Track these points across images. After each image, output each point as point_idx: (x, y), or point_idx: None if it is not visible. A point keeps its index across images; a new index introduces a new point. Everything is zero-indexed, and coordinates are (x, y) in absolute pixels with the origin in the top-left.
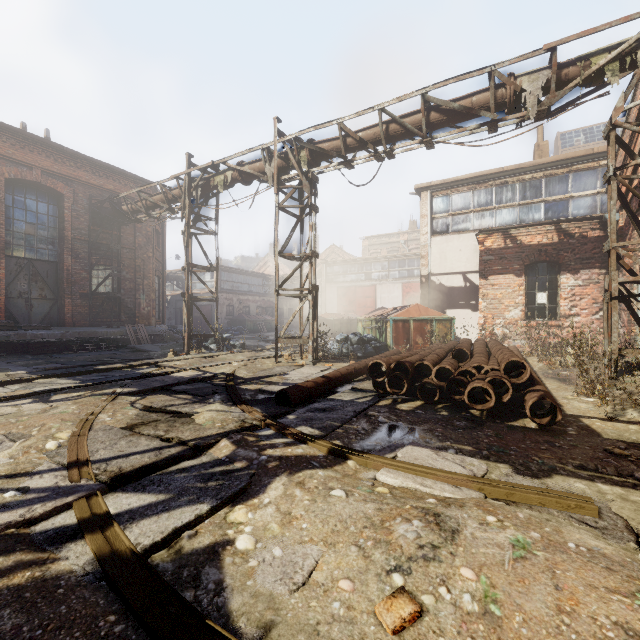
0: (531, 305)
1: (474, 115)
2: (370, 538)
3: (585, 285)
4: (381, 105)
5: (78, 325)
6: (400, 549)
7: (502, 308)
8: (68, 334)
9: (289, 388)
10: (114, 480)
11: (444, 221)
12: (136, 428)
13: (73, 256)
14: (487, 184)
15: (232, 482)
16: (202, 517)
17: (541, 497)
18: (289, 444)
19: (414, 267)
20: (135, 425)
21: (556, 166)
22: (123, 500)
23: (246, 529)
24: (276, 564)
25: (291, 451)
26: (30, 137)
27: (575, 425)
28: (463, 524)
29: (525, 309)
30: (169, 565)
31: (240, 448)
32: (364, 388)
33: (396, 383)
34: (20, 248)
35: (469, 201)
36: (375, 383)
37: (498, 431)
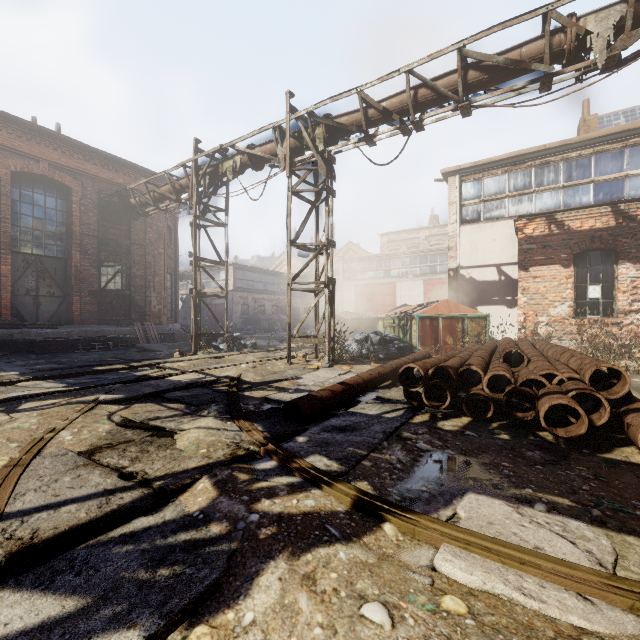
0: (581, 300)
1: (522, 71)
2: None
3: None
4: (409, 66)
5: (87, 323)
6: None
7: (546, 304)
8: (74, 333)
9: (300, 399)
10: (11, 560)
11: (475, 208)
12: (97, 453)
13: (81, 252)
14: (525, 165)
15: (197, 570)
16: None
17: None
18: (295, 488)
19: (436, 263)
20: (99, 448)
21: (609, 140)
22: (3, 611)
23: None
24: None
25: (297, 504)
26: (36, 128)
27: None
28: None
29: (574, 305)
30: None
31: (223, 496)
32: (392, 398)
33: (434, 393)
34: (27, 244)
35: (504, 185)
36: (407, 393)
37: (595, 469)
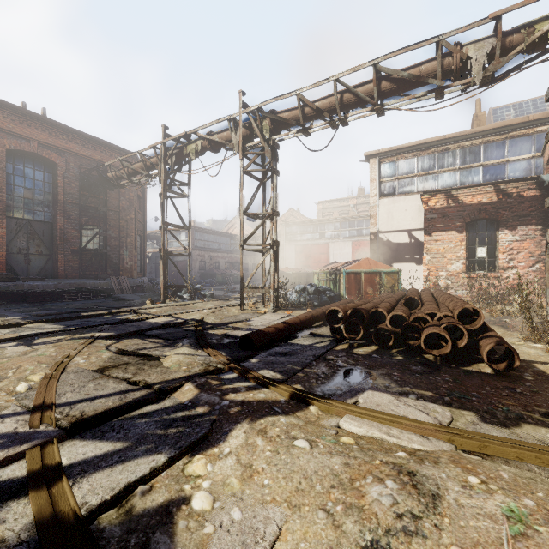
0: (471, 259)
1: (422, 83)
2: (339, 501)
3: (522, 240)
4: (336, 76)
5: (70, 277)
6: (375, 518)
7: (445, 261)
8: (60, 285)
9: (252, 333)
10: (74, 426)
11: (391, 184)
12: (107, 371)
13: (65, 217)
14: (430, 151)
15: (192, 429)
16: (158, 470)
17: (518, 451)
18: (251, 388)
19: (362, 227)
20: (106, 368)
21: (494, 133)
22: (79, 449)
23: (204, 484)
24: (234, 531)
25: (253, 396)
26: (28, 113)
27: (530, 370)
28: (443, 487)
29: (466, 262)
30: (117, 529)
31: (203, 392)
32: (321, 333)
33: (352, 329)
34: (19, 210)
35: (414, 166)
36: (332, 329)
37: (455, 376)
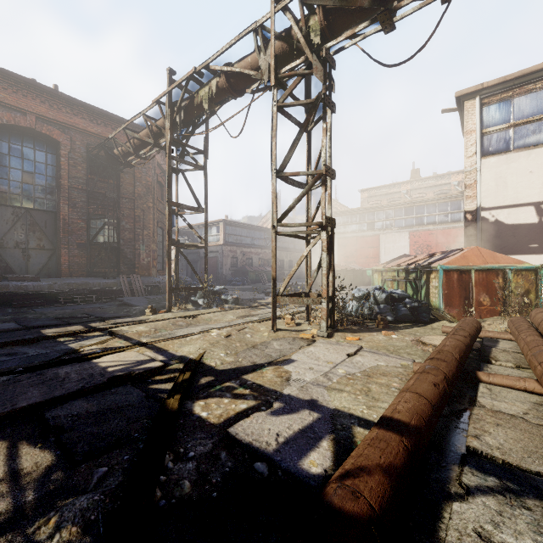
0: None
1: None
2: None
3: None
4: None
5: (75, 276)
6: None
7: None
8: (56, 285)
9: None
10: None
11: (501, 135)
12: None
13: (70, 205)
14: None
15: None
16: None
17: None
18: None
19: (423, 214)
20: None
21: None
22: None
23: None
24: None
25: None
26: (22, 80)
27: None
28: None
29: None
30: None
31: None
32: (516, 462)
33: None
34: (17, 197)
35: None
36: None
37: None
